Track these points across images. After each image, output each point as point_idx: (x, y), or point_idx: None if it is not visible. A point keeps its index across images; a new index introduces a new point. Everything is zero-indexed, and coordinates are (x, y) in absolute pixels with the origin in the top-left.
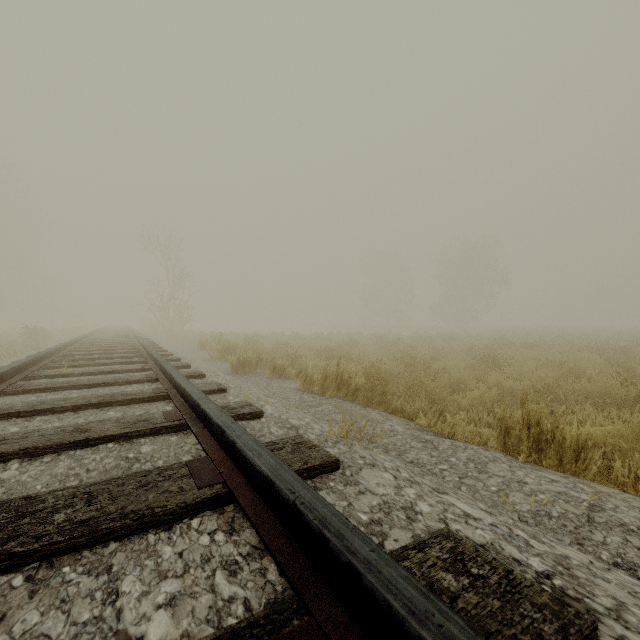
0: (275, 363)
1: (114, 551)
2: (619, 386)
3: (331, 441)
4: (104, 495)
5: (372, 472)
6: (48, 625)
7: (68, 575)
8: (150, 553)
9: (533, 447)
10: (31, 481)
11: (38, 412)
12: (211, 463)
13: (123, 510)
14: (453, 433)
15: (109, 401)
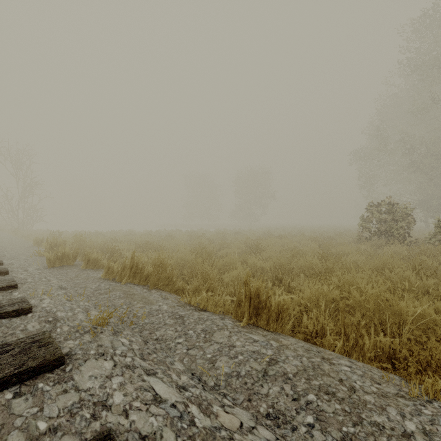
0: (89, 257)
1: None
2: (318, 262)
3: (81, 332)
4: None
5: (95, 363)
6: None
7: None
8: None
9: (254, 313)
10: None
11: None
12: None
13: None
14: (207, 306)
15: None
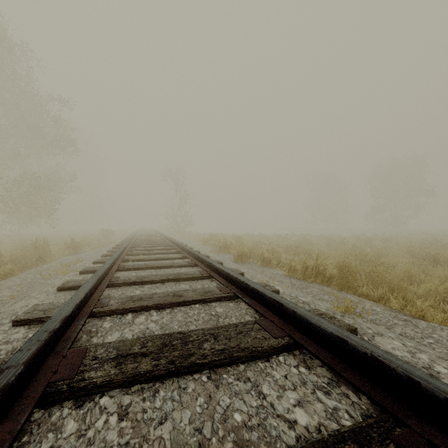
0: (263, 256)
1: (244, 370)
2: None
3: (338, 314)
4: (221, 336)
5: (384, 339)
6: (237, 405)
7: (228, 379)
8: (266, 374)
9: None
10: (169, 323)
11: (144, 282)
12: (272, 323)
13: (239, 346)
14: (422, 315)
15: (179, 278)
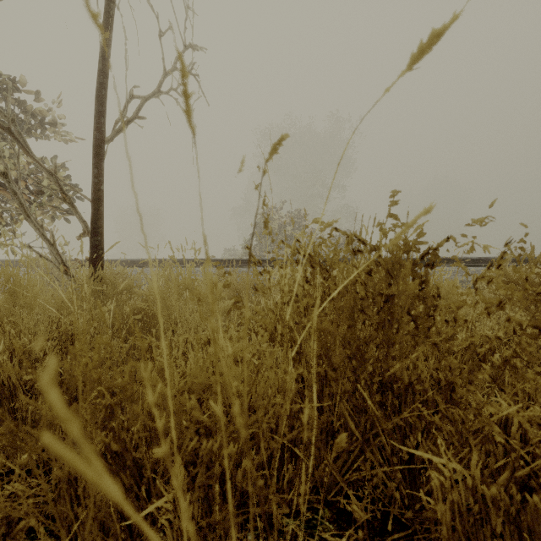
0: None
1: None
2: None
3: None
4: None
5: None
6: None
7: None
8: None
9: None
10: None
11: None
12: None
13: None
14: None
15: None
